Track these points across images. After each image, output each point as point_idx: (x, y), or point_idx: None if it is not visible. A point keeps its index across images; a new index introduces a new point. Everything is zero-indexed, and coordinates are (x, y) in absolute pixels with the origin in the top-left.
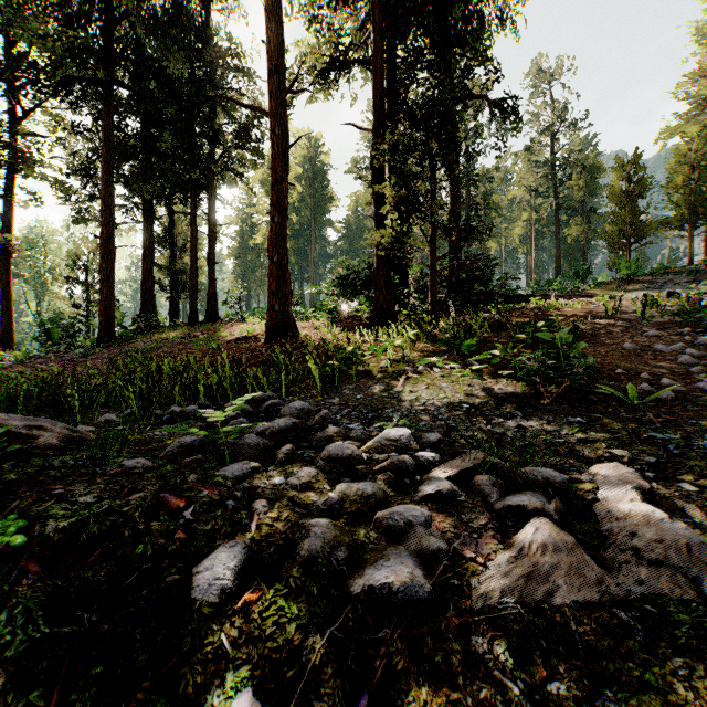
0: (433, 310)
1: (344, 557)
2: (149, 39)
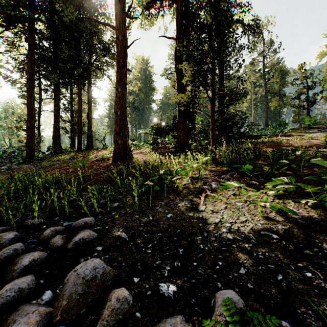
0: (213, 143)
1: None
2: None
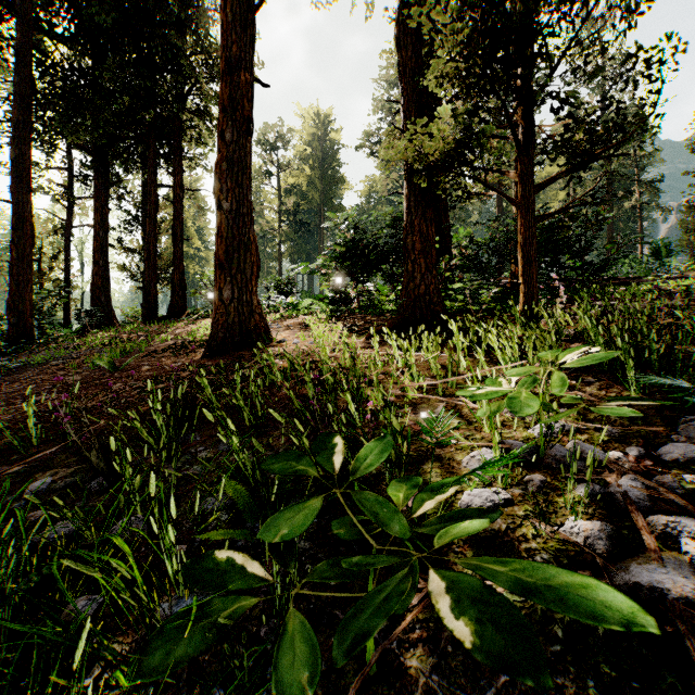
0: (530, 293)
1: None
2: None
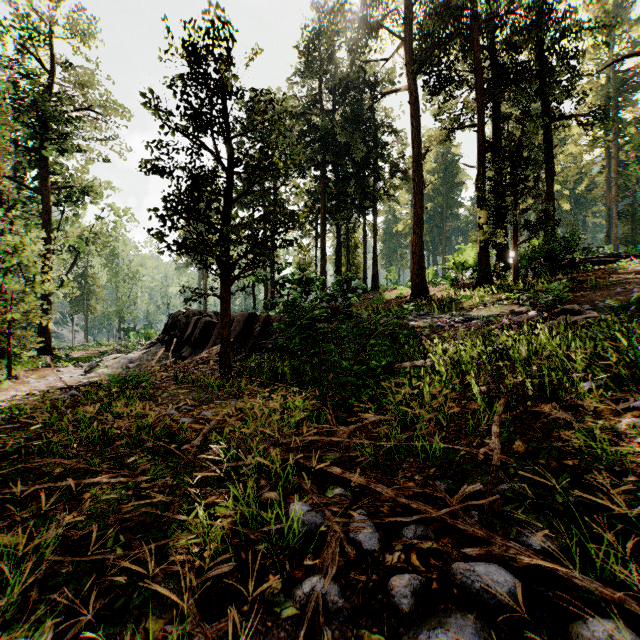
0: (514, 276)
1: (433, 325)
2: (344, 134)
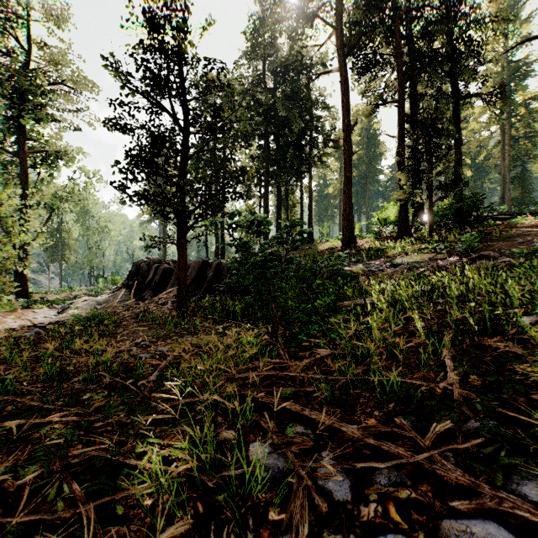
0: (430, 229)
1: (365, 270)
2: (284, 109)
